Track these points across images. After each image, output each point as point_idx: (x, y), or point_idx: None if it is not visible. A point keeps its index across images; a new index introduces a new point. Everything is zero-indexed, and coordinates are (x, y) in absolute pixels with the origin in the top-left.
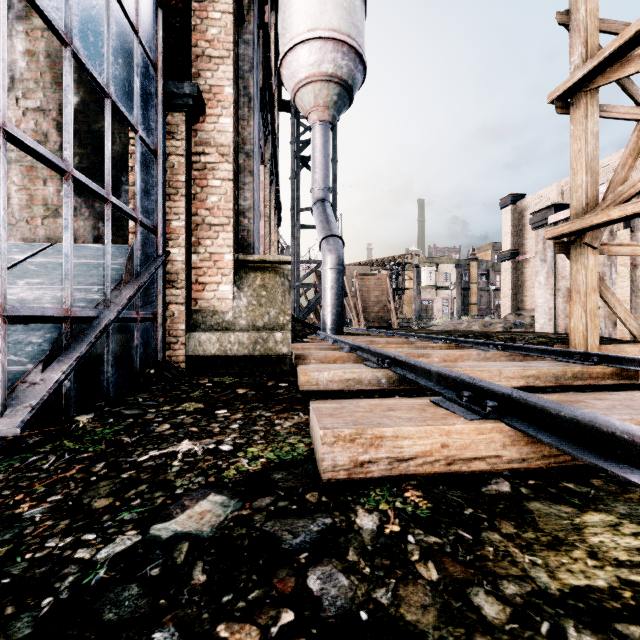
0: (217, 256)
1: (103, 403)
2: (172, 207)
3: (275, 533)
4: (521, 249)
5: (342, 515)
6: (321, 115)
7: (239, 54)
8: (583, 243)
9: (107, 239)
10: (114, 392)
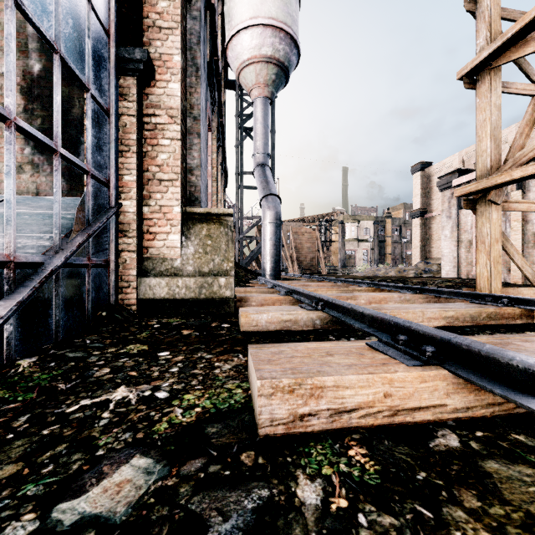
0: (166, 208)
1: (50, 345)
2: (124, 163)
3: (202, 514)
4: (429, 208)
5: (281, 484)
6: (261, 91)
7: (187, 28)
8: (488, 200)
9: (56, 188)
10: (63, 334)
